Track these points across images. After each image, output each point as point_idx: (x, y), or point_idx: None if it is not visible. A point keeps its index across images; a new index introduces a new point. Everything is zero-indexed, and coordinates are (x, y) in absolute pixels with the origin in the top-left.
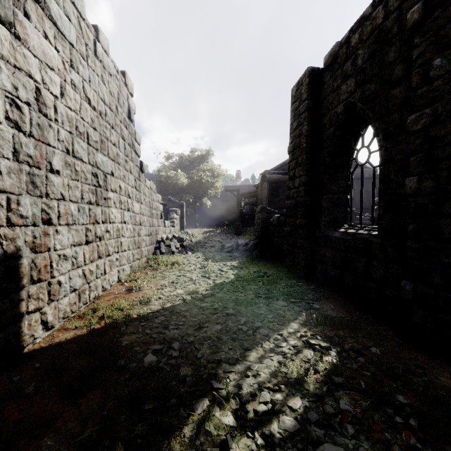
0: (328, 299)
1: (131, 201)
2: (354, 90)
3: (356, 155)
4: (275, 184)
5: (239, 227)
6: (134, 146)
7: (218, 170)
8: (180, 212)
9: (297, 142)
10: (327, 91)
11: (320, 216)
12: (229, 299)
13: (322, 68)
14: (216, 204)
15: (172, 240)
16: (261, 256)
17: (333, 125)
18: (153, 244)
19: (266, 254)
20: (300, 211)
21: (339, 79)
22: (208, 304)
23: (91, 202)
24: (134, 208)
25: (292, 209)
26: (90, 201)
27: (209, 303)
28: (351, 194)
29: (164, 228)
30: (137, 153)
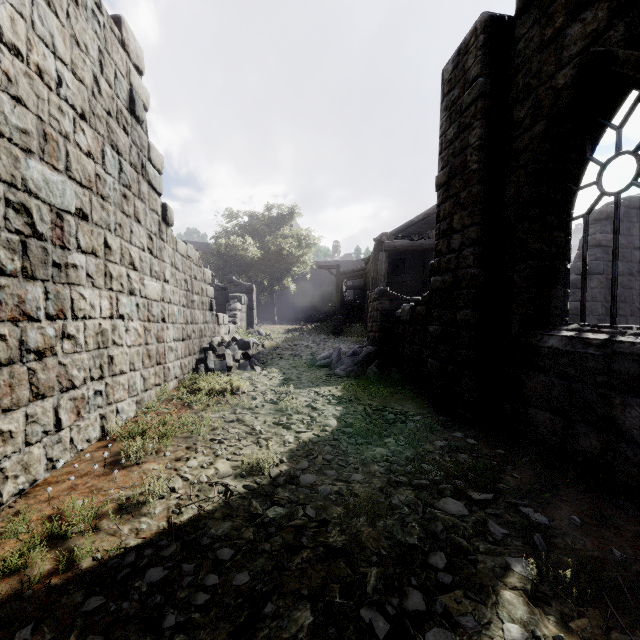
0: (550, 490)
1: (139, 277)
2: (608, 25)
3: (600, 174)
4: (396, 255)
5: (340, 323)
6: (146, 171)
7: (308, 237)
8: (246, 300)
9: (457, 164)
10: (525, 52)
11: (509, 305)
12: (330, 493)
13: (509, 16)
14: (304, 288)
15: (229, 346)
16: (382, 375)
17: (544, 117)
18: (193, 355)
19: (390, 373)
20: (465, 294)
21: (559, 16)
22: (281, 511)
23: (3, 270)
24: (148, 289)
25: (446, 292)
26: (0, 266)
27: (285, 506)
28: (586, 259)
29: (217, 326)
30: (154, 186)
